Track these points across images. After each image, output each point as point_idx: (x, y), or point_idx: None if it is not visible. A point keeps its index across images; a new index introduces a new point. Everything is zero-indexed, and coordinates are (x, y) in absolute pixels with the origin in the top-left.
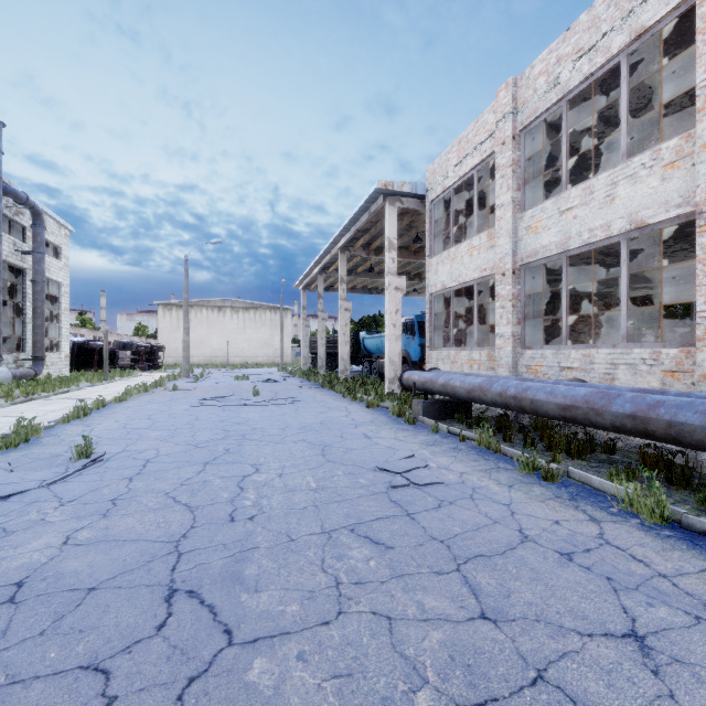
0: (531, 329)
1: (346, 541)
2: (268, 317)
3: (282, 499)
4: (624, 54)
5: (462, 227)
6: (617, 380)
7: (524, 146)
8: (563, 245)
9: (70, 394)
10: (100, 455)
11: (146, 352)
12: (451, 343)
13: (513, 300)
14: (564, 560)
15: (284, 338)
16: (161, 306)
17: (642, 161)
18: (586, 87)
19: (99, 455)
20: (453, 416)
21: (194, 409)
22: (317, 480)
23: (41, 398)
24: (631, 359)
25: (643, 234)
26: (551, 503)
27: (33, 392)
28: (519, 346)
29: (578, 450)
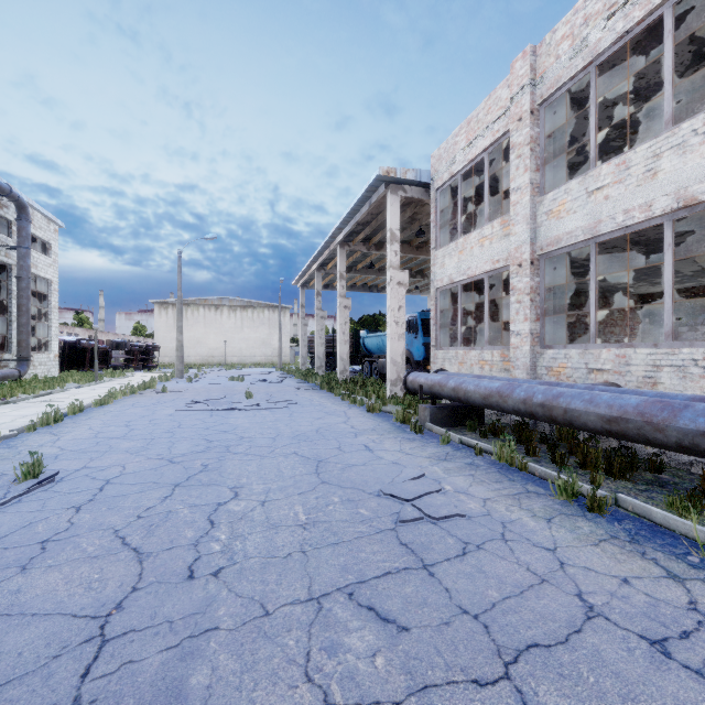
0: (551, 326)
1: (342, 615)
2: (266, 316)
3: (262, 540)
4: (669, 4)
5: (470, 218)
6: (660, 384)
7: (544, 121)
8: (591, 230)
9: (51, 396)
10: (51, 474)
11: (140, 352)
12: (459, 342)
13: (531, 294)
14: (659, 656)
15: (282, 337)
16: (157, 304)
17: (693, 127)
18: (619, 48)
19: (50, 474)
20: (464, 423)
21: (179, 414)
22: (307, 510)
23: (18, 401)
24: (679, 360)
25: (693, 213)
26: (607, 548)
27: (12, 394)
28: (537, 346)
29: (620, 469)
